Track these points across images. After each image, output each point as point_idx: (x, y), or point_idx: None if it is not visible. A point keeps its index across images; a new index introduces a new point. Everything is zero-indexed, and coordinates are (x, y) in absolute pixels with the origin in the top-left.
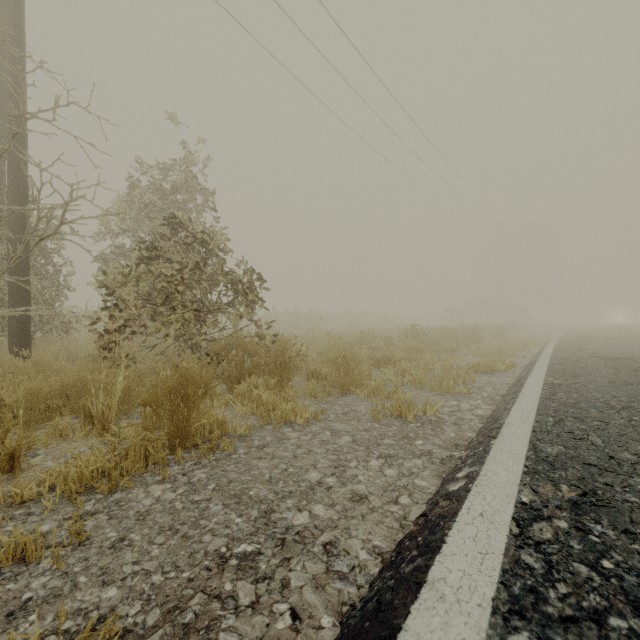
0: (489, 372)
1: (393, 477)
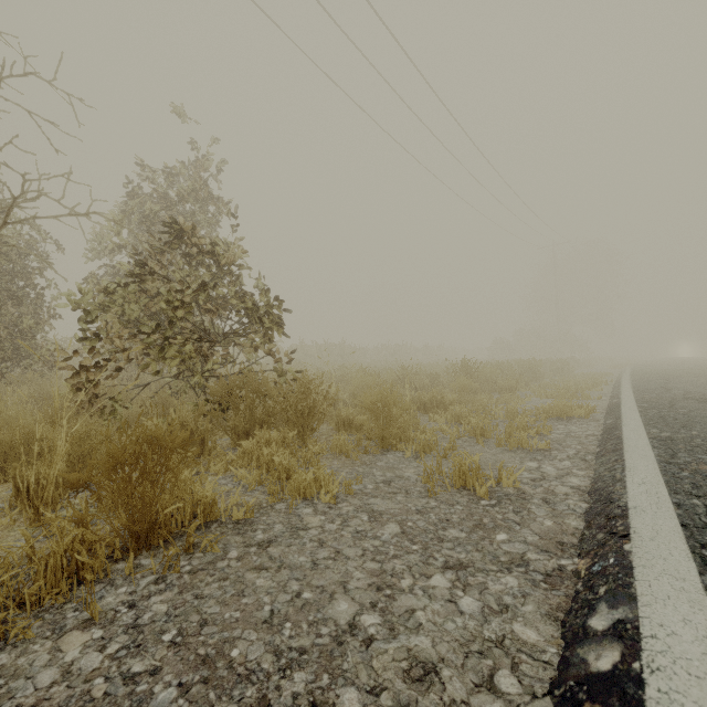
0: (563, 418)
1: (475, 616)
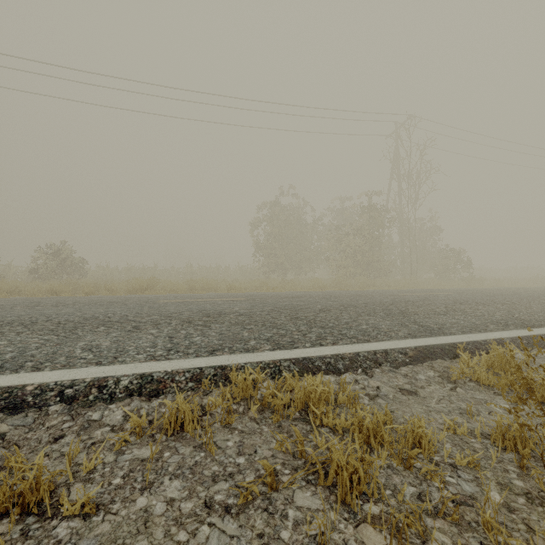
0: None
1: None
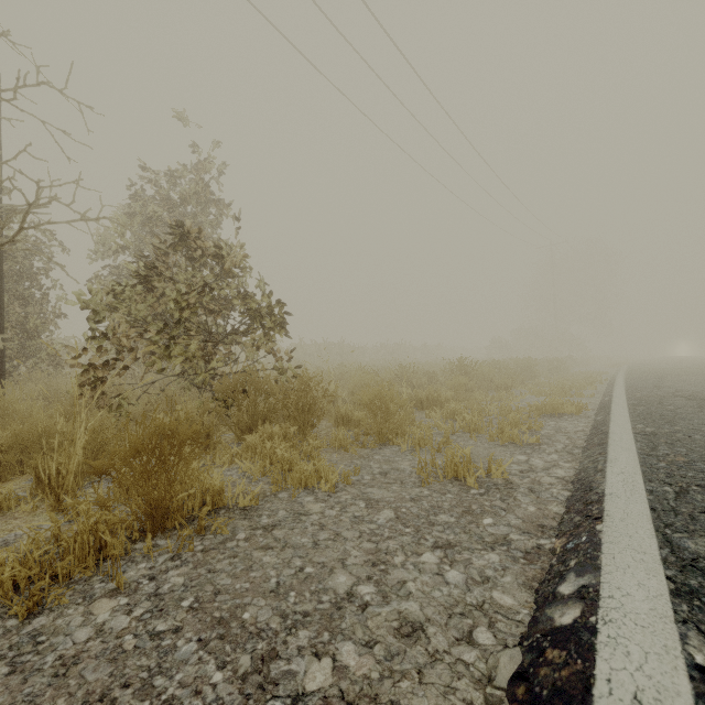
0: (555, 415)
1: (459, 586)
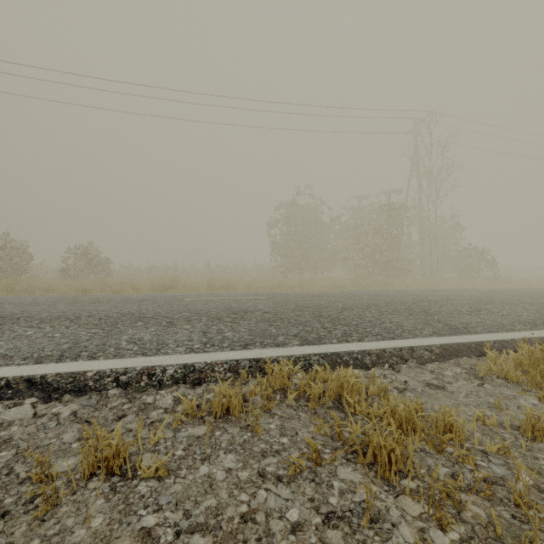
0: None
1: None
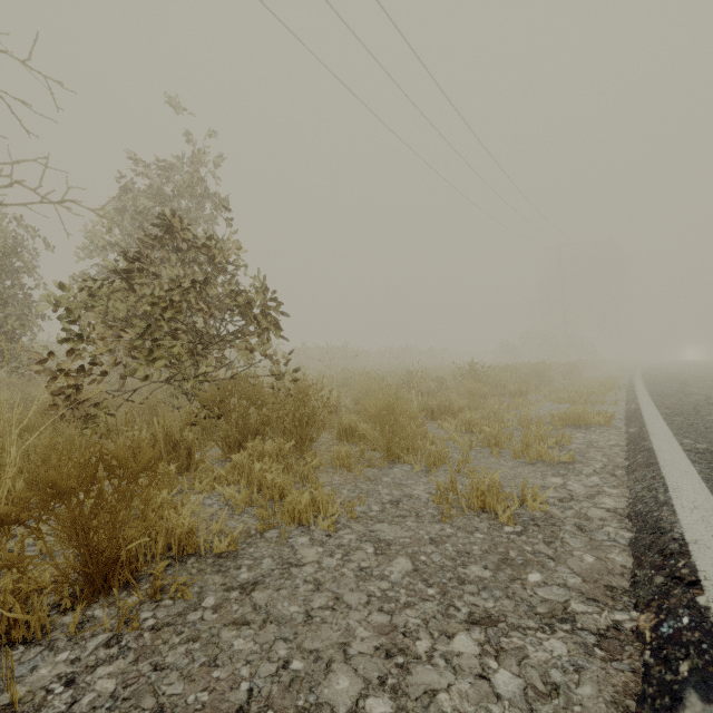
0: (581, 426)
1: (517, 702)
